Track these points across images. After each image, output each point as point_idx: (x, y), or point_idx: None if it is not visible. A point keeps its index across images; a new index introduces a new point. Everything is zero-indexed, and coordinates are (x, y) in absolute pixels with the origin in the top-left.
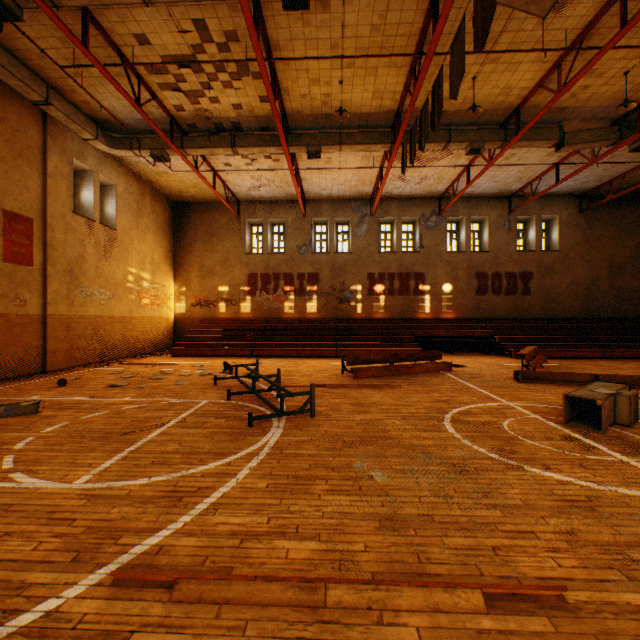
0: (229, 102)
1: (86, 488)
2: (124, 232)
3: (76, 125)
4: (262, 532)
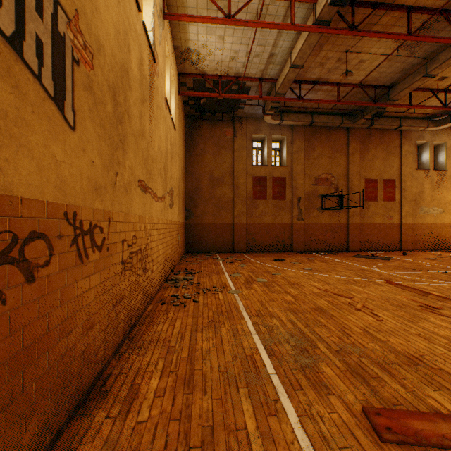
0: None
1: (390, 274)
2: None
3: (414, 127)
4: (429, 290)
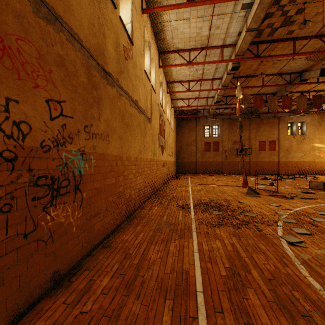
0: (310, 97)
1: None
2: (309, 134)
3: (282, 116)
4: None
